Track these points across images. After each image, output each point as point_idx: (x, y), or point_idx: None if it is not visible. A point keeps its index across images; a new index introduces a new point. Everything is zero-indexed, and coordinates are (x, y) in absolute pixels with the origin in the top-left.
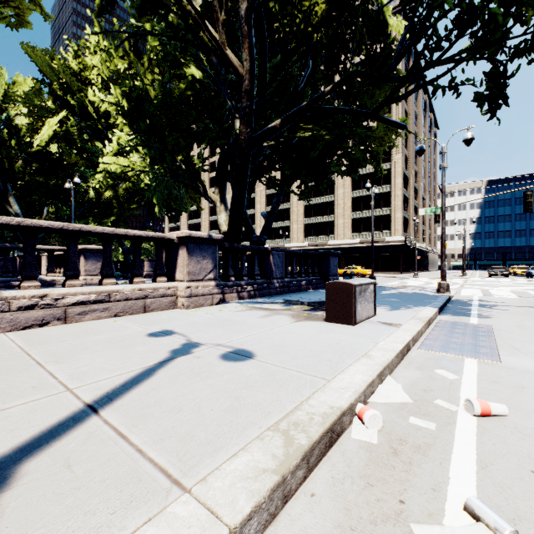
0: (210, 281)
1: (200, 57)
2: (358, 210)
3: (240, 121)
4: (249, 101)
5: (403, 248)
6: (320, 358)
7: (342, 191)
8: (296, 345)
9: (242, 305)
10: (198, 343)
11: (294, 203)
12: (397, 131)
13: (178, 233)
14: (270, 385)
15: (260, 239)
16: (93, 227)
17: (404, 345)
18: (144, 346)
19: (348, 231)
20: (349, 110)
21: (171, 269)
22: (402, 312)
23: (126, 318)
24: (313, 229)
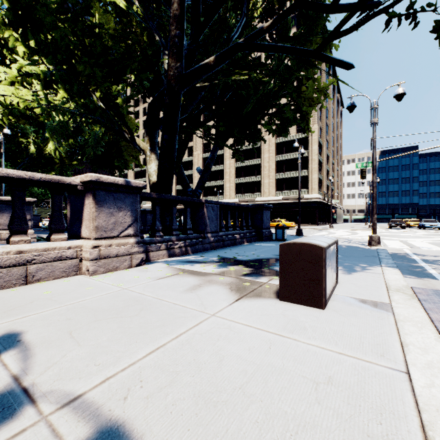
0: (129, 238)
1: None
2: (281, 172)
3: (169, 53)
4: (178, 29)
5: (318, 204)
6: None
7: (268, 155)
8: (247, 391)
9: (168, 267)
10: (29, 393)
11: (227, 165)
12: (325, 91)
13: (81, 176)
14: None
15: (195, 193)
16: None
17: None
18: None
19: (272, 189)
20: (290, 47)
21: (76, 224)
22: (364, 276)
23: None
24: (243, 188)
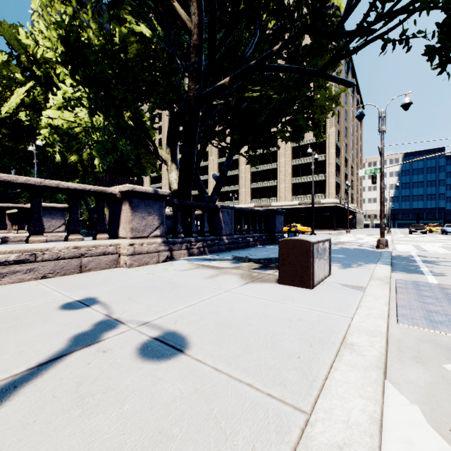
0: (156, 238)
1: (151, 18)
2: (297, 176)
3: (189, 77)
4: (197, 56)
5: (336, 209)
6: (283, 350)
7: (284, 160)
8: (247, 322)
9: (189, 263)
10: (119, 320)
11: (243, 170)
12: (337, 99)
13: (120, 187)
14: (202, 435)
15: (211, 198)
16: (13, 176)
17: (386, 321)
18: (41, 328)
19: (289, 194)
20: (297, 68)
21: (114, 226)
22: (356, 270)
23: (54, 280)
24: (258, 193)
